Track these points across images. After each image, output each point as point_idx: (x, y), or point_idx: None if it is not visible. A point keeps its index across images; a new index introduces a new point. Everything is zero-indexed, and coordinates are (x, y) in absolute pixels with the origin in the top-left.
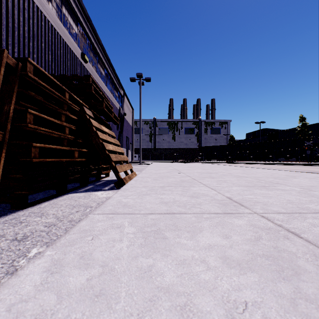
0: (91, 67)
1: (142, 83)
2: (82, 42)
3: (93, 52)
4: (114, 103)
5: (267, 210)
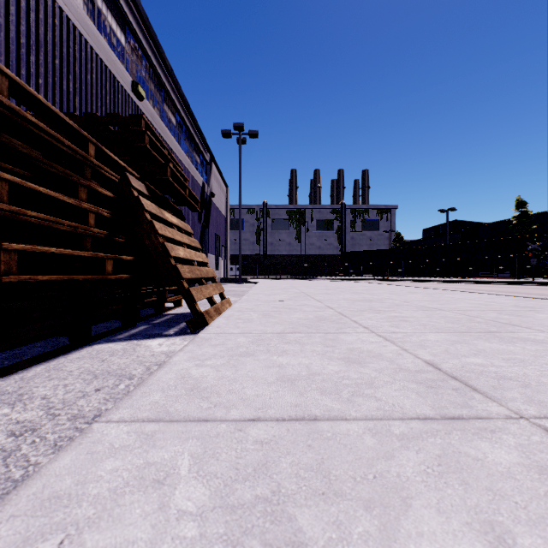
0: (152, 109)
1: (243, 140)
2: (135, 62)
3: (155, 81)
4: (194, 176)
5: (545, 406)
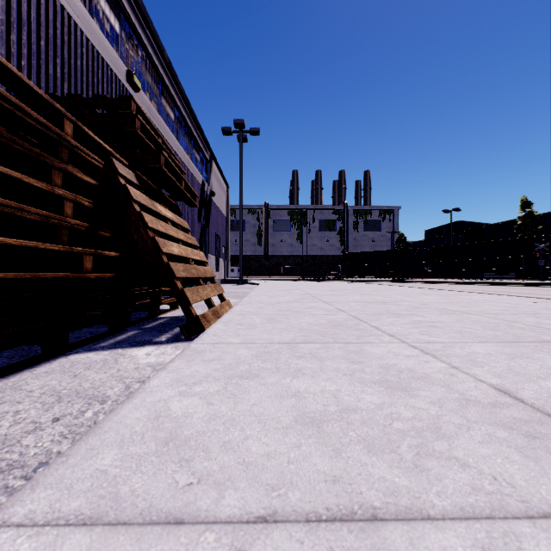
0: (148, 101)
1: (244, 138)
2: (130, 51)
3: (152, 73)
4: (193, 173)
5: None
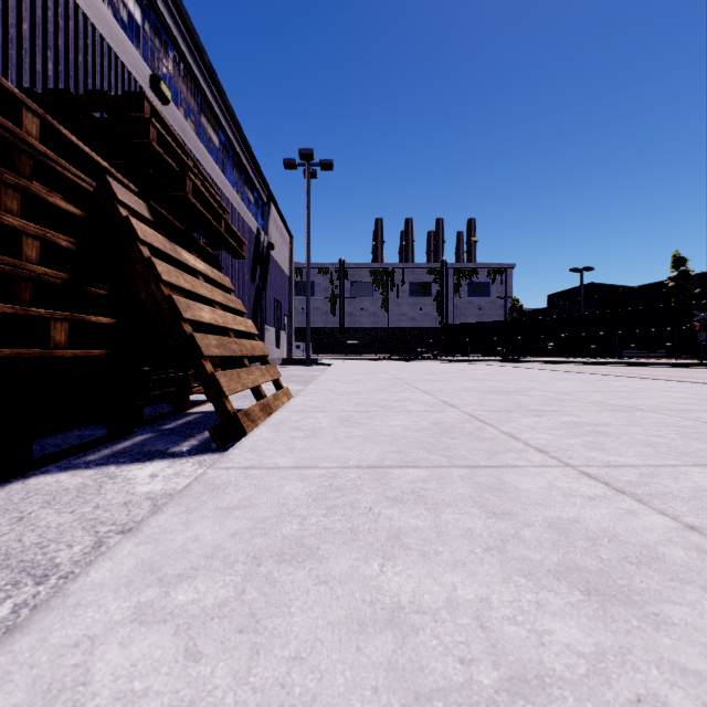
0: (182, 119)
1: (312, 174)
2: (157, 50)
3: (187, 82)
4: (245, 218)
5: None
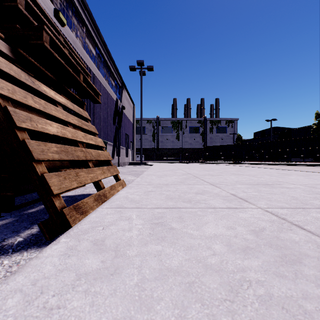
0: (74, 36)
1: (143, 73)
2: None
3: (77, 19)
4: (110, 93)
5: None
